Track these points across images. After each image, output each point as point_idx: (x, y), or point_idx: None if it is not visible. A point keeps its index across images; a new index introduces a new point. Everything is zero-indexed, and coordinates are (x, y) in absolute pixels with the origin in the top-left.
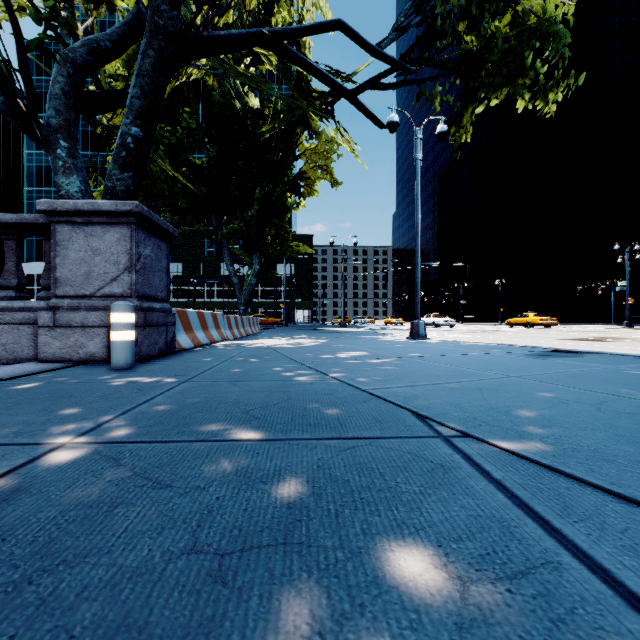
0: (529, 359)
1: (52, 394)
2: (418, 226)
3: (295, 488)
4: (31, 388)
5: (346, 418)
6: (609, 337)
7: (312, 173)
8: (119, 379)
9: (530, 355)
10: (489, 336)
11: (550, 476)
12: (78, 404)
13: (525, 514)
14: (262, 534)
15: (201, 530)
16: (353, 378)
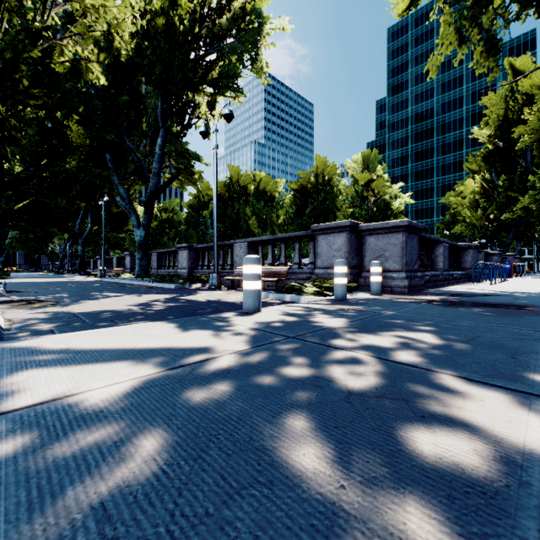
0: None
1: None
2: None
3: None
4: None
5: None
6: None
7: None
8: None
9: None
10: None
11: None
12: None
13: None
14: None
15: None
16: None
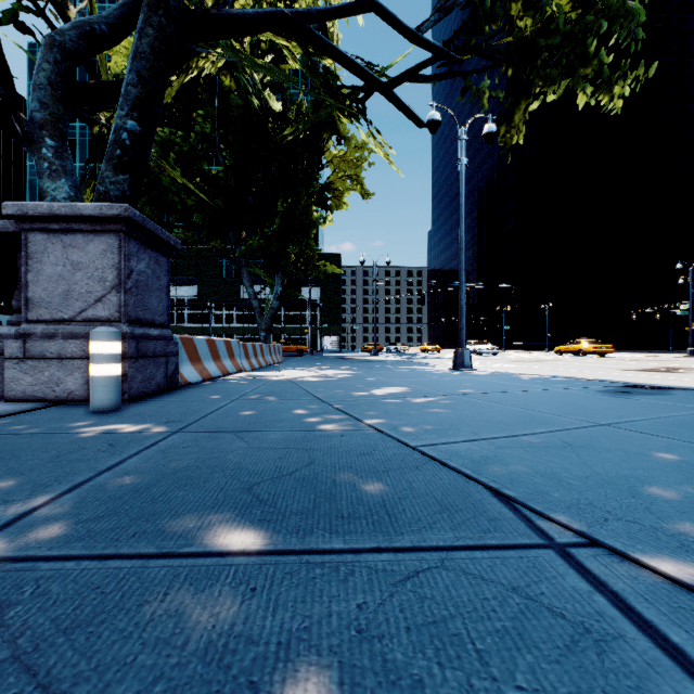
0: (607, 398)
1: None
2: (462, 240)
3: None
4: None
5: (395, 502)
6: (677, 367)
7: (340, 184)
8: (92, 428)
9: (605, 392)
10: (540, 366)
11: None
12: (13, 472)
13: None
14: None
15: None
16: (396, 427)
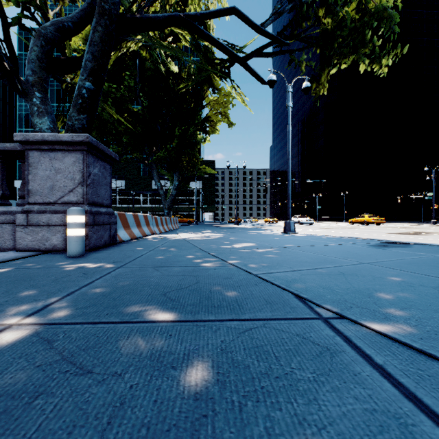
0: (373, 249)
1: (17, 278)
2: (289, 153)
3: (201, 374)
4: (3, 272)
5: (243, 300)
6: (423, 232)
7: (215, 117)
8: (71, 265)
9: (372, 246)
10: (338, 231)
11: (425, 361)
12: (34, 287)
13: (417, 408)
14: (169, 435)
15: (110, 429)
16: (246, 264)
